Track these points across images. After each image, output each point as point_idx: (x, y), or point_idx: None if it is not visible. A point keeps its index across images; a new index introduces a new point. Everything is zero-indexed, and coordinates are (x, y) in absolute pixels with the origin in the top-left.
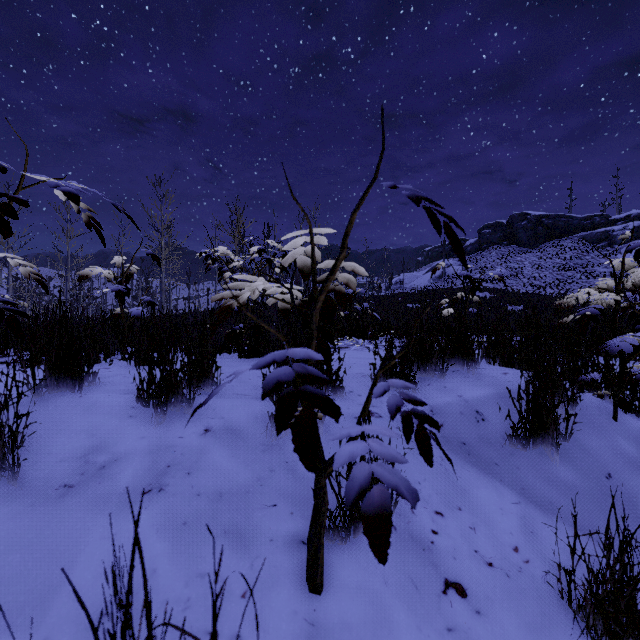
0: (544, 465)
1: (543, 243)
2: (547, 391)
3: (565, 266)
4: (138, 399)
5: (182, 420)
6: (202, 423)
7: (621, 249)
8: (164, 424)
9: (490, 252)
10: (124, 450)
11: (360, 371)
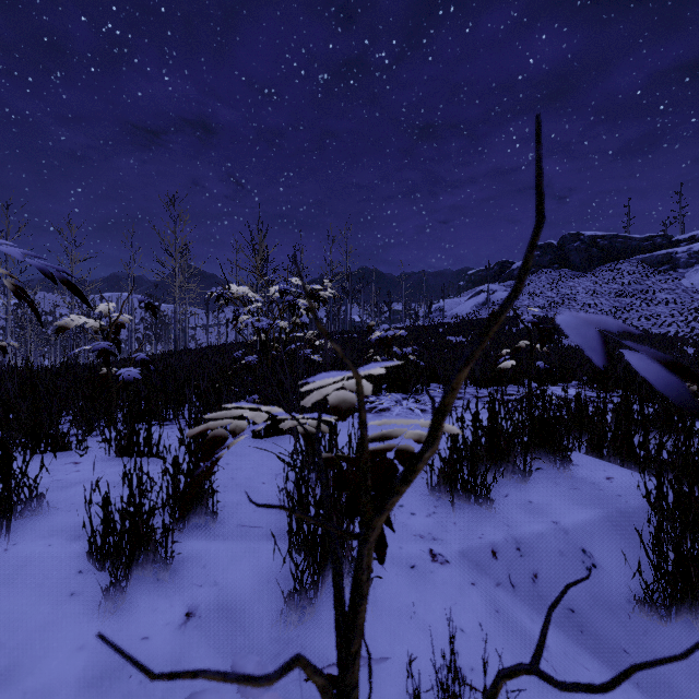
0: (698, 654)
1: (598, 266)
2: (696, 536)
3: (623, 292)
4: (89, 556)
5: (152, 595)
6: (183, 598)
7: (685, 273)
8: (122, 609)
9: (539, 276)
10: (43, 685)
11: None
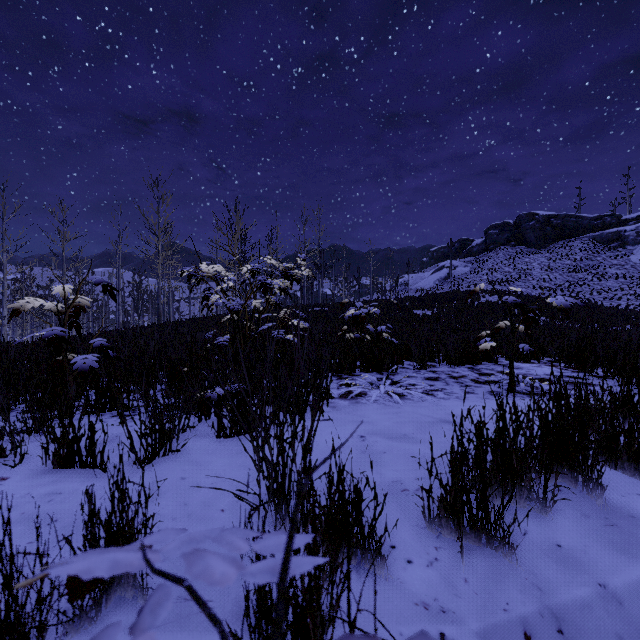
0: None
1: (552, 244)
2: None
3: (575, 267)
4: None
5: None
6: None
7: (634, 250)
8: None
9: (497, 253)
10: None
11: (396, 475)
